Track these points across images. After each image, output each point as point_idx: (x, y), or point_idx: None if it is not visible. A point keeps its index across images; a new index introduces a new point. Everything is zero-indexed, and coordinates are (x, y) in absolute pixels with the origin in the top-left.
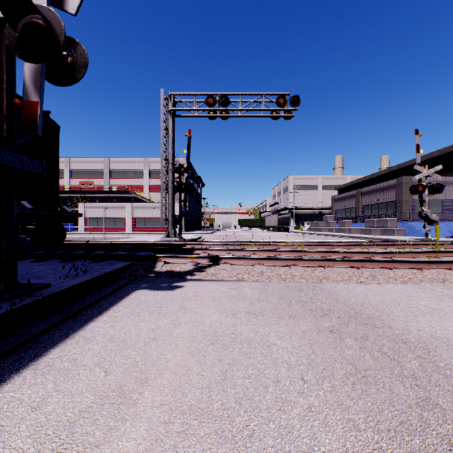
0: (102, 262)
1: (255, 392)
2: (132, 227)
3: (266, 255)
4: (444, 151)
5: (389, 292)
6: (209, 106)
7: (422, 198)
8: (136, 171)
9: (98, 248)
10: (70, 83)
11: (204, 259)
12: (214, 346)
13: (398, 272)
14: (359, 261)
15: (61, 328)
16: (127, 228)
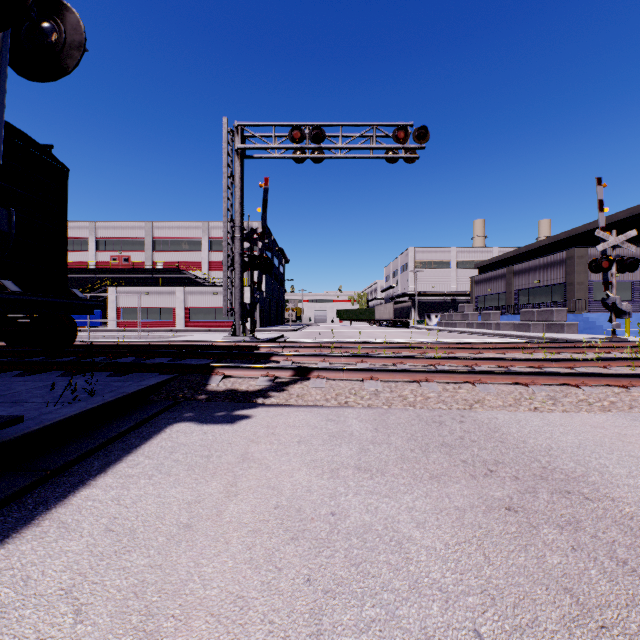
0: (127, 375)
1: None
2: (184, 321)
3: (380, 364)
4: (635, 211)
5: (587, 428)
6: (295, 142)
7: (607, 278)
8: (191, 241)
9: (125, 353)
10: (55, 76)
11: (285, 371)
12: (297, 544)
13: (591, 392)
14: (527, 374)
15: (24, 502)
16: (178, 323)
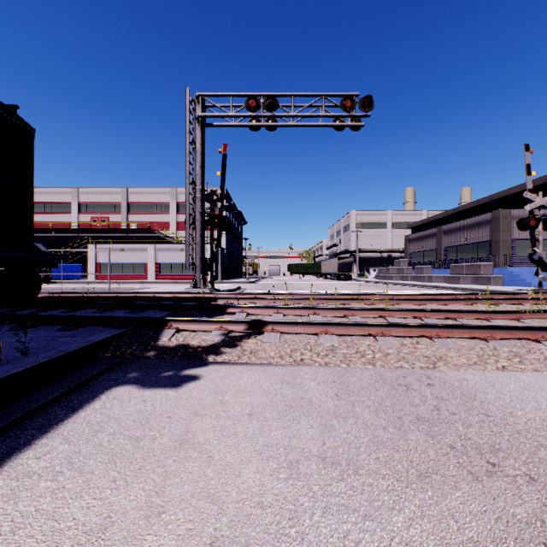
0: (79, 329)
1: None
2: (155, 274)
3: (332, 315)
4: None
5: None
6: (251, 110)
7: (534, 236)
8: (162, 205)
9: (87, 305)
10: None
11: (239, 324)
12: None
13: None
14: (485, 328)
15: None
16: (149, 276)
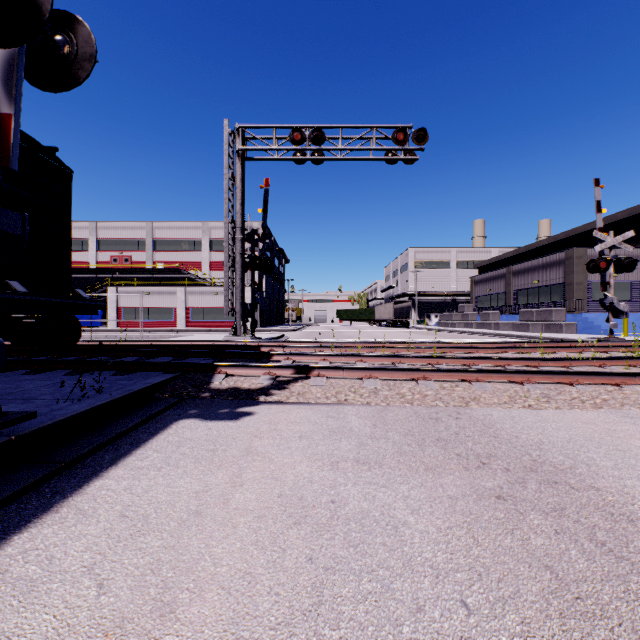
0: (132, 374)
1: (377, 637)
2: (184, 321)
3: (380, 363)
4: (633, 211)
5: (578, 424)
6: (295, 144)
7: (604, 279)
8: (192, 241)
9: (128, 353)
10: (67, 86)
11: (286, 369)
12: (299, 528)
13: (584, 390)
14: (523, 373)
15: (42, 491)
16: (178, 323)
